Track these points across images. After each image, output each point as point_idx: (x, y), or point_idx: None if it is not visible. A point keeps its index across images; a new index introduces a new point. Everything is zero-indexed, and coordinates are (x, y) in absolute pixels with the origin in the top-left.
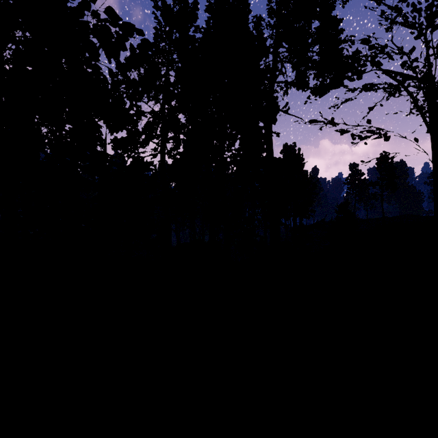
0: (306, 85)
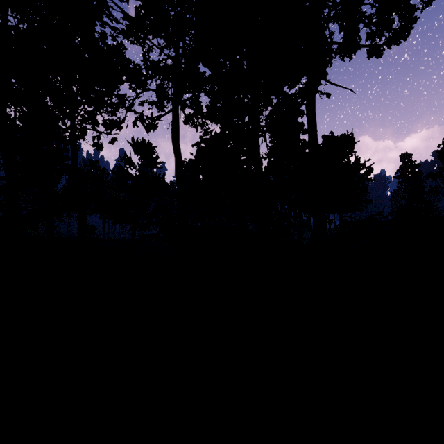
0: (357, 48)
